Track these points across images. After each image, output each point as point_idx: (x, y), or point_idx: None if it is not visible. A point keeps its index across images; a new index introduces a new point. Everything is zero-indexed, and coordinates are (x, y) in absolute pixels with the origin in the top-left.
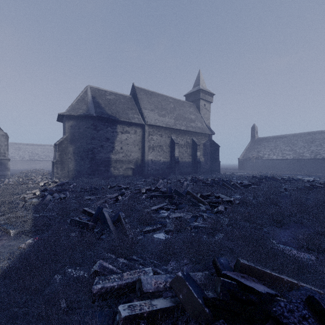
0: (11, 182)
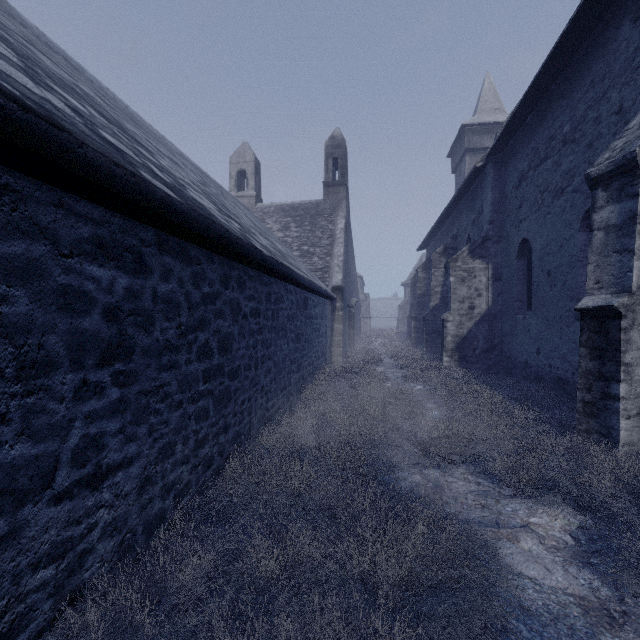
0: (378, 330)
